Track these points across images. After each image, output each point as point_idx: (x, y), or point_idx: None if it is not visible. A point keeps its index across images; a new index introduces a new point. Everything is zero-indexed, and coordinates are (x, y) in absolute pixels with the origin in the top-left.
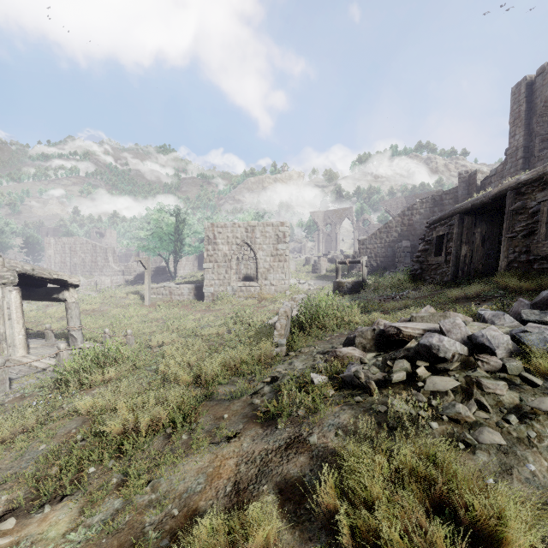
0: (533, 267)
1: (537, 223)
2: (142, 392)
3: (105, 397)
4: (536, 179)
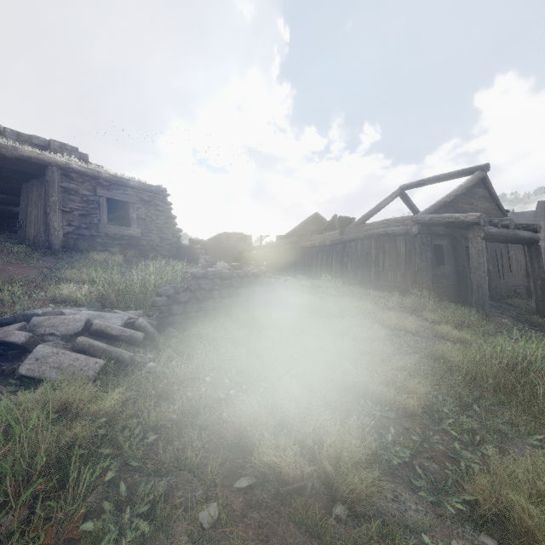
0: (97, 241)
1: (95, 209)
2: (371, 313)
3: (404, 326)
4: (90, 176)
